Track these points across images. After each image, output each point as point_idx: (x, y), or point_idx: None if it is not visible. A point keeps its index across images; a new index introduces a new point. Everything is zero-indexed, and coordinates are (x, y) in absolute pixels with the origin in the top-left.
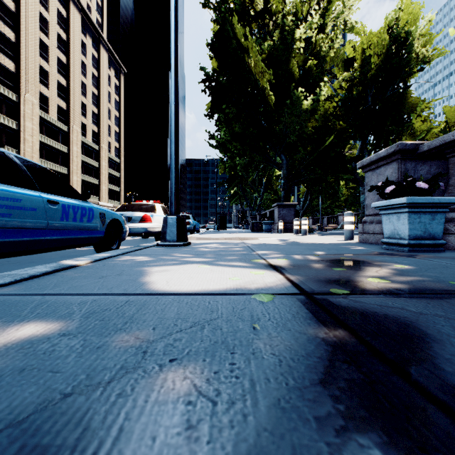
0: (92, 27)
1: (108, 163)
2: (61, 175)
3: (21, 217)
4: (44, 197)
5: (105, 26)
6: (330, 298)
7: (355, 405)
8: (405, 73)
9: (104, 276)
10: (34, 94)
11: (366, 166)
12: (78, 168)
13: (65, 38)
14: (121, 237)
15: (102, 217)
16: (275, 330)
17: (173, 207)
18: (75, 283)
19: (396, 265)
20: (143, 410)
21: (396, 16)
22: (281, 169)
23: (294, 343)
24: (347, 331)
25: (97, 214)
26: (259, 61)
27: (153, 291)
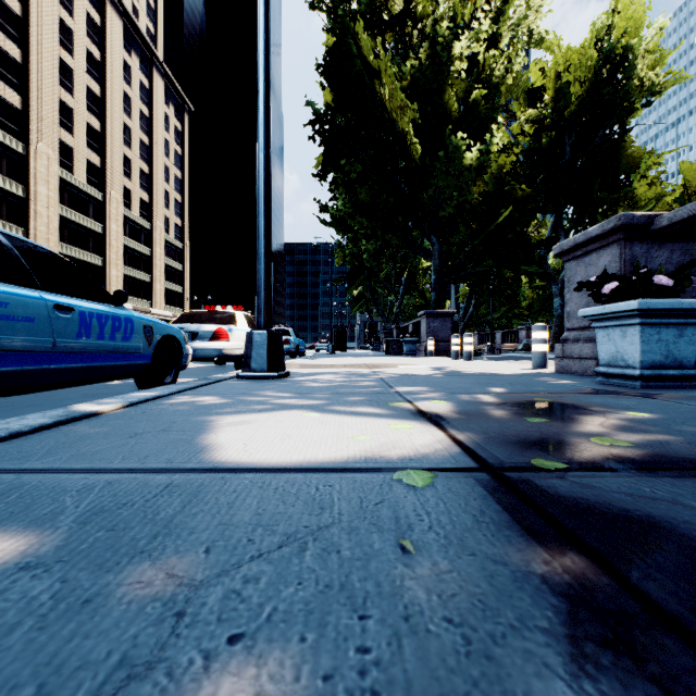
0: (141, 40)
1: (165, 250)
2: (92, 267)
3: (8, 333)
4: (48, 299)
5: (160, 39)
6: (535, 479)
7: None
8: (623, 110)
9: (139, 433)
10: (51, 144)
11: (568, 251)
12: (119, 256)
13: (99, 58)
14: (180, 365)
15: (147, 332)
16: (445, 553)
17: (262, 316)
18: (85, 447)
19: (630, 412)
20: None
21: (608, 22)
22: (430, 258)
23: (488, 590)
24: (586, 557)
25: (140, 327)
26: (397, 91)
27: (219, 463)
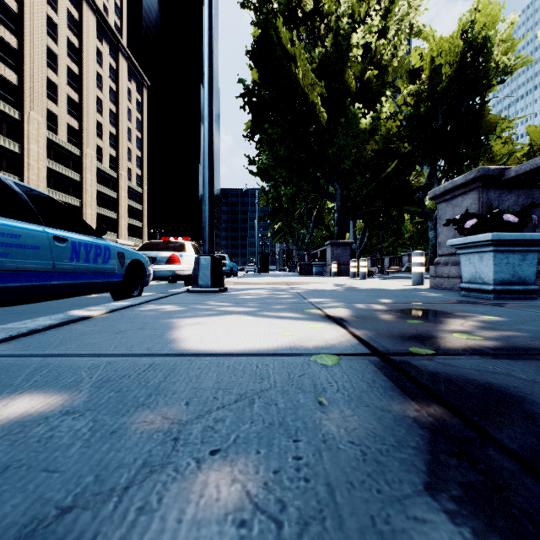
0: (110, 32)
1: (128, 194)
2: (72, 207)
3: (21, 257)
4: (49, 232)
5: (125, 31)
6: (411, 361)
7: (485, 528)
8: (482, 86)
9: (123, 330)
10: (40, 112)
11: (439, 195)
12: (93, 199)
13: (77, 45)
14: (144, 282)
15: (120, 257)
16: (348, 405)
17: (207, 245)
18: (86, 339)
19: (484, 316)
20: (176, 537)
21: (471, 18)
22: (334, 200)
23: (377, 426)
24: (444, 407)
25: (115, 253)
26: (308, 71)
27: (185, 350)
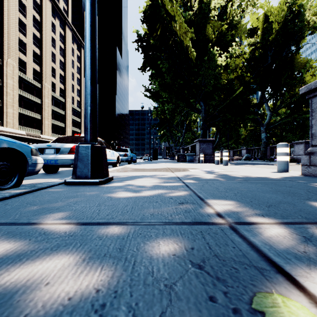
0: (60, 12)
1: (72, 112)
2: (36, 120)
3: None
4: None
5: (70, 13)
6: None
7: None
8: (298, 37)
9: None
10: (14, 59)
11: (315, 89)
12: (49, 115)
13: (39, 19)
14: (26, 171)
15: None
16: None
17: (88, 133)
18: None
19: None
20: None
21: None
22: (200, 113)
23: None
24: None
25: None
26: (184, 23)
27: None
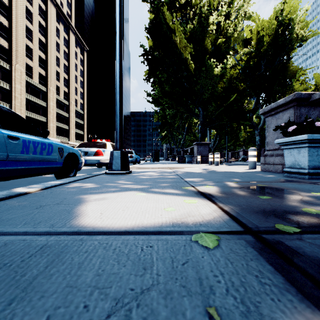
0: (64, 17)
1: (75, 114)
2: (41, 122)
3: None
4: (5, 133)
5: (73, 17)
6: (284, 241)
7: None
8: (288, 48)
9: (43, 205)
10: (22, 65)
11: (267, 112)
12: (54, 117)
13: (44, 25)
14: (78, 167)
15: (60, 151)
16: None
17: (118, 143)
18: (6, 215)
19: (313, 193)
20: None
21: (281, 8)
22: (198, 118)
23: None
24: None
25: (56, 148)
26: (183, 39)
27: (82, 227)
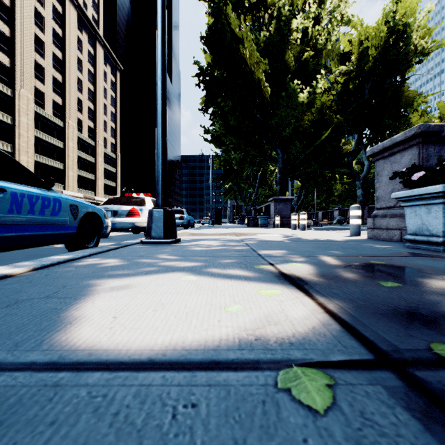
0: (88, 23)
1: (104, 159)
2: (57, 170)
3: None
4: None
5: (101, 23)
6: None
7: None
8: (403, 66)
9: (21, 300)
10: (29, 90)
11: (377, 153)
12: (74, 163)
13: (61, 34)
14: (101, 233)
15: (73, 209)
16: None
17: (160, 198)
18: None
19: None
20: None
21: (393, 8)
22: (276, 163)
23: None
24: None
25: (67, 206)
26: (254, 51)
27: (69, 350)
